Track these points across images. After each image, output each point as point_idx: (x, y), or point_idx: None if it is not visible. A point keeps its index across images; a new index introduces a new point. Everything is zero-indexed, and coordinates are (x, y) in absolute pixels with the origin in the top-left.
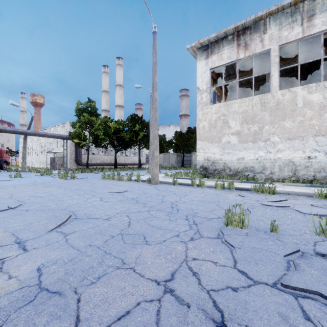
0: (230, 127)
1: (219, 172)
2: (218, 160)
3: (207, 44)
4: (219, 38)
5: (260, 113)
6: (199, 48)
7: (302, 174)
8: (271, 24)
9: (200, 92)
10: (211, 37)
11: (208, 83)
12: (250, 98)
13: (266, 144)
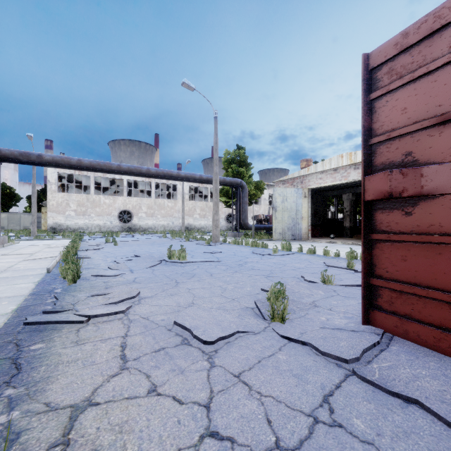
0: (71, 207)
1: (64, 230)
2: (64, 224)
3: None
4: None
5: (87, 203)
6: None
7: (103, 230)
8: None
9: (50, 183)
10: None
11: (57, 180)
12: (82, 195)
13: (89, 217)
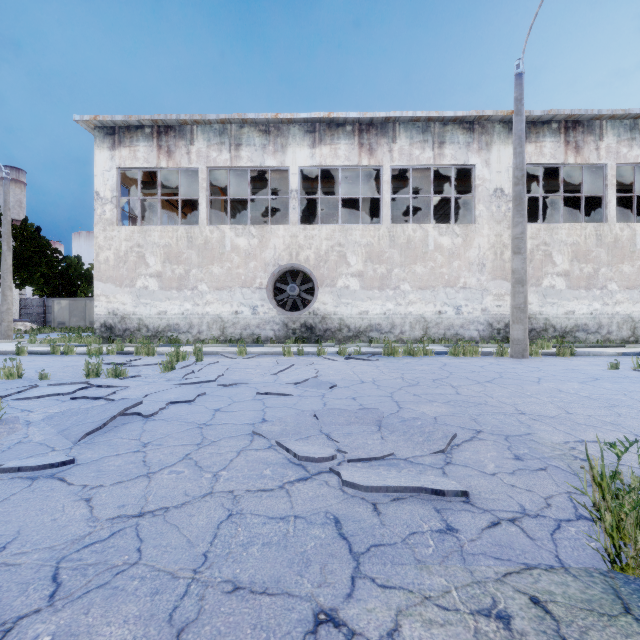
0: (148, 266)
1: (132, 333)
2: (131, 315)
3: (113, 126)
4: (133, 125)
5: (187, 251)
6: (99, 126)
7: (230, 332)
8: (199, 136)
9: (101, 201)
10: (117, 119)
11: (115, 190)
12: (175, 228)
13: (194, 293)
